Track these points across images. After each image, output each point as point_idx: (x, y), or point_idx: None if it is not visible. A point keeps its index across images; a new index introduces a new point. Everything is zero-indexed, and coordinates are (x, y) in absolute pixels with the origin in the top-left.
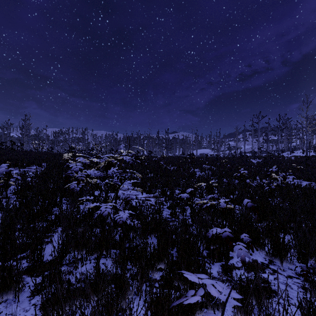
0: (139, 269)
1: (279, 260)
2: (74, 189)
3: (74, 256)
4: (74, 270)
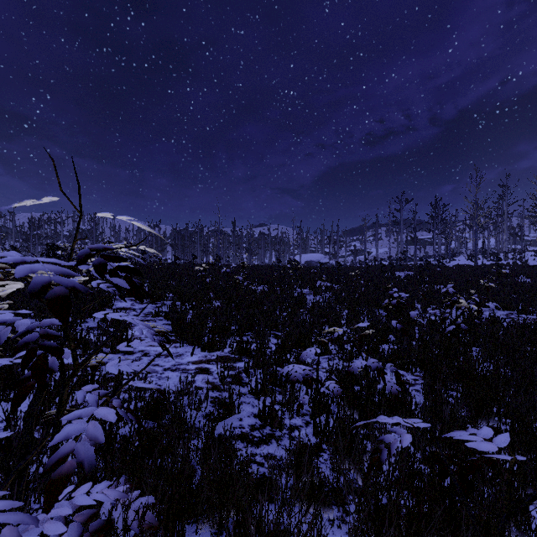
0: None
1: None
2: None
3: None
4: None
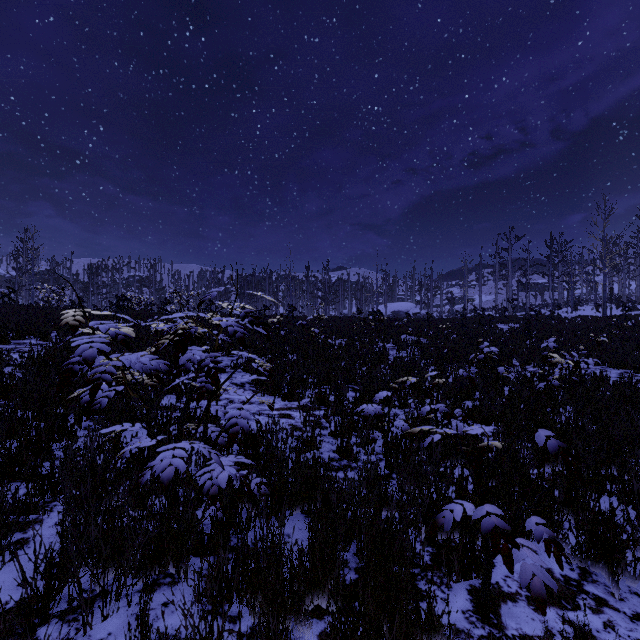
0: (261, 639)
1: (604, 569)
2: (95, 402)
3: (80, 596)
4: (78, 636)
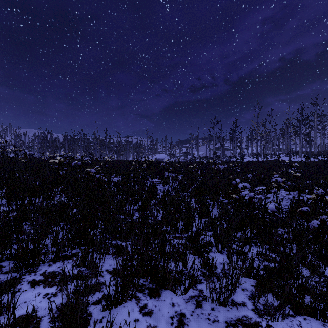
0: None
1: None
2: None
3: None
4: None
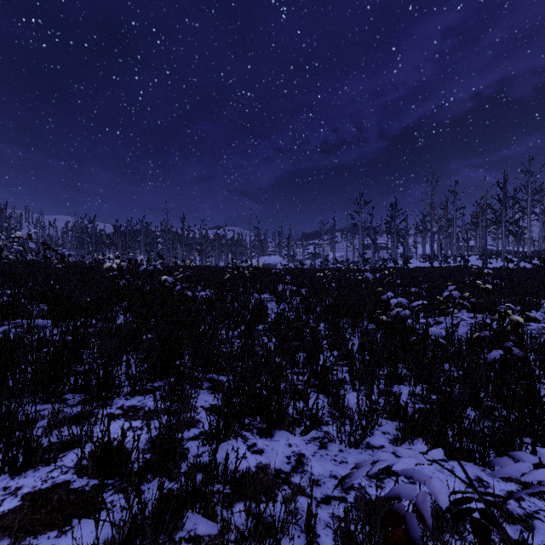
0: None
1: None
2: None
3: None
4: None
